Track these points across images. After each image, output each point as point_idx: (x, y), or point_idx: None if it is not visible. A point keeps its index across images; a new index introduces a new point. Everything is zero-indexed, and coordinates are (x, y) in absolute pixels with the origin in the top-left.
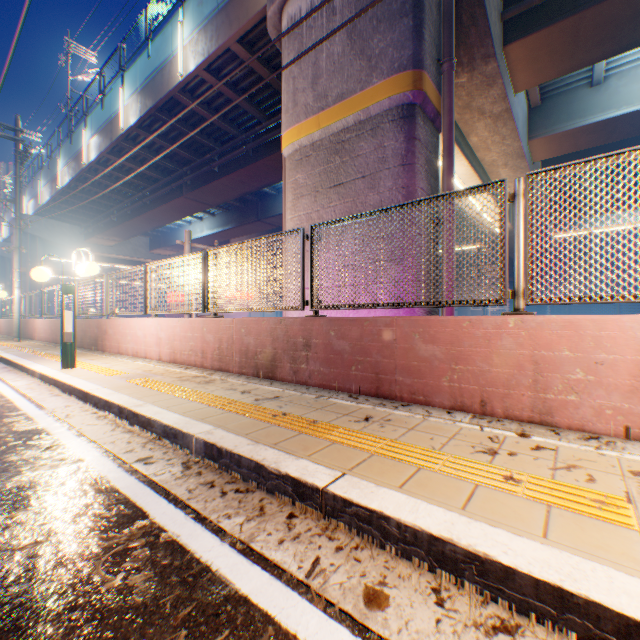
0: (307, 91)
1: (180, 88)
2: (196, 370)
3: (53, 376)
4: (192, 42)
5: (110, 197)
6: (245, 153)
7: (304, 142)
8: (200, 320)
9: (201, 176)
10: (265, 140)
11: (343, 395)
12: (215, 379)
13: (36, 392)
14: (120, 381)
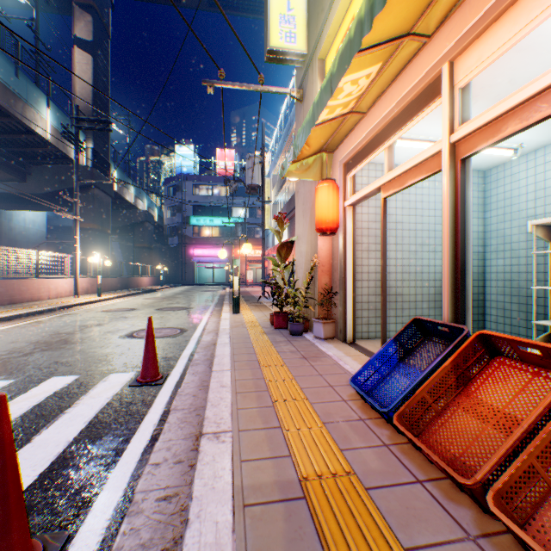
0: None
1: None
2: None
3: None
4: None
5: None
6: None
7: None
8: None
9: None
10: None
11: (8, 306)
12: None
13: None
14: None
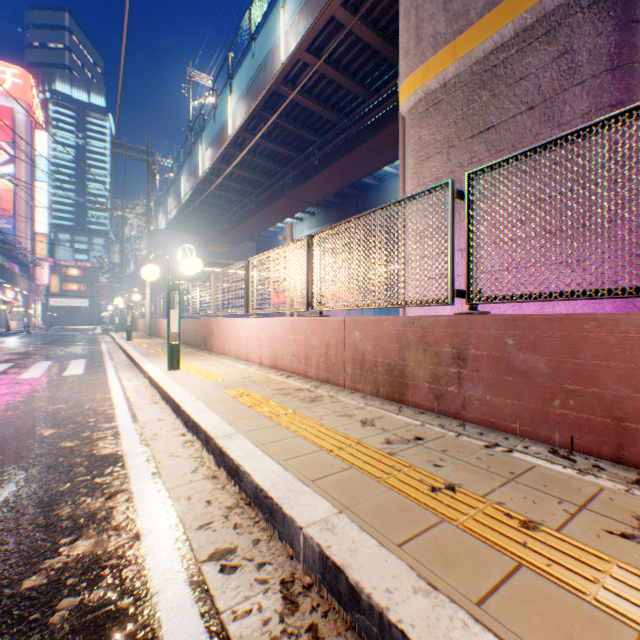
0: (436, 16)
1: (281, 79)
2: (298, 380)
3: (156, 379)
4: (293, 25)
5: (222, 206)
6: (346, 140)
7: (431, 86)
8: (303, 320)
9: (301, 173)
10: (368, 120)
11: (537, 448)
12: (321, 395)
13: (139, 396)
14: (216, 391)
